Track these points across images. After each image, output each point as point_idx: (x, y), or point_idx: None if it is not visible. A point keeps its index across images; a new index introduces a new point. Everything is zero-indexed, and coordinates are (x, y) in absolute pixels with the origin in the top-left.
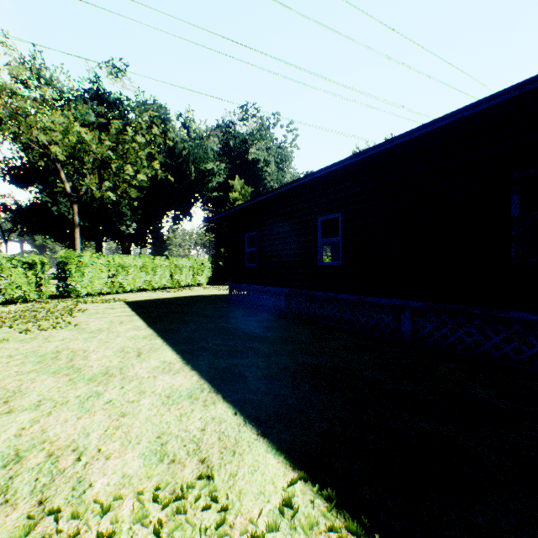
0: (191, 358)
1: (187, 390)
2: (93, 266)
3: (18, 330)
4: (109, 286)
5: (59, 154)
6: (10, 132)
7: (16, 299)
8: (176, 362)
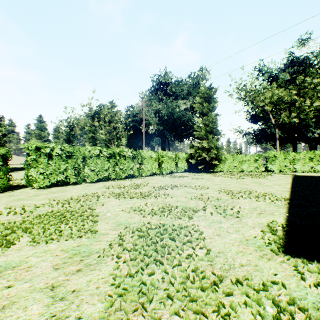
0: (293, 188)
1: (282, 190)
2: (279, 159)
3: (250, 177)
4: (288, 168)
5: (267, 109)
6: (249, 107)
7: (250, 170)
8: (287, 187)
